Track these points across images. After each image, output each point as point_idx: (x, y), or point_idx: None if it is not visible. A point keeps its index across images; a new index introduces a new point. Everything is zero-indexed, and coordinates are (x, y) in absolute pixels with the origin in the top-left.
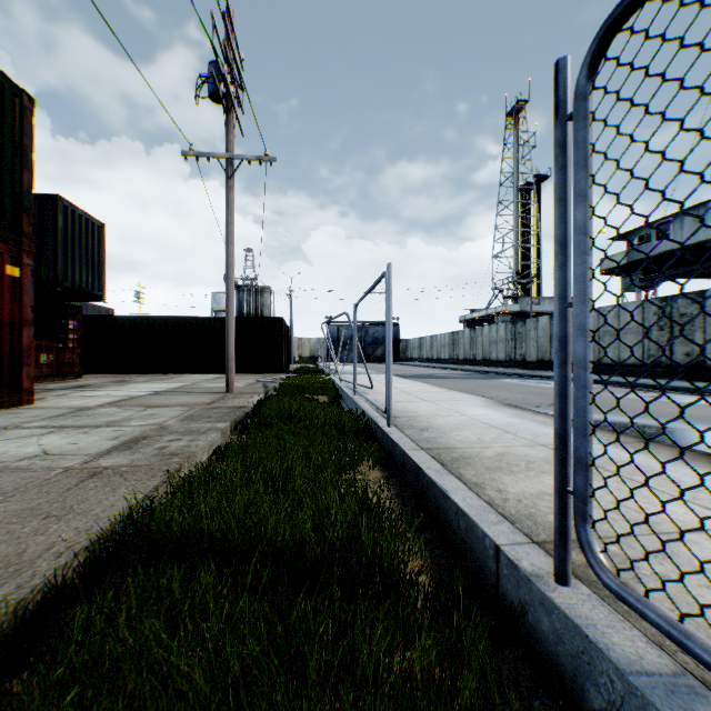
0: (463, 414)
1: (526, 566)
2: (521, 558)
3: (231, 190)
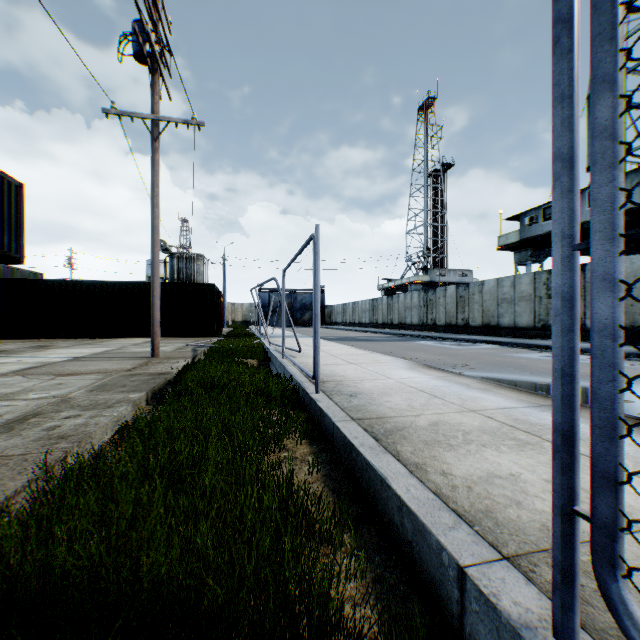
0: (389, 378)
1: (507, 606)
2: (497, 590)
3: (157, 152)
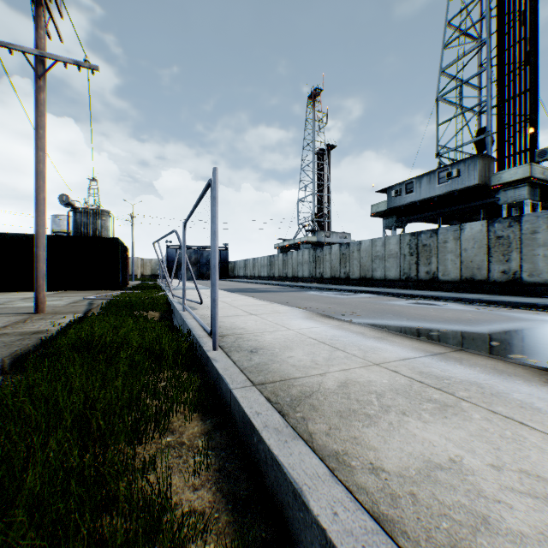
0: (289, 328)
1: None
2: None
3: (42, 91)
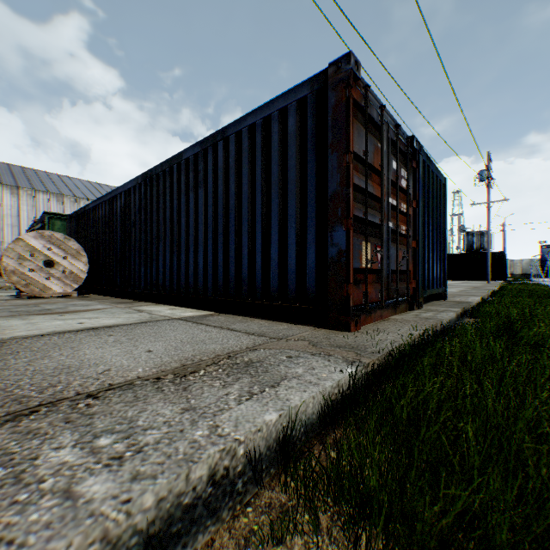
0: None
1: None
2: None
3: (488, 213)
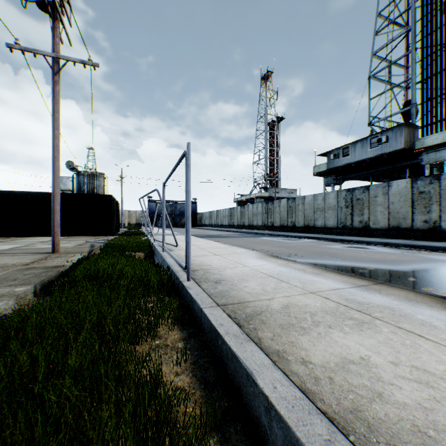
0: (245, 266)
1: None
2: None
3: (58, 84)
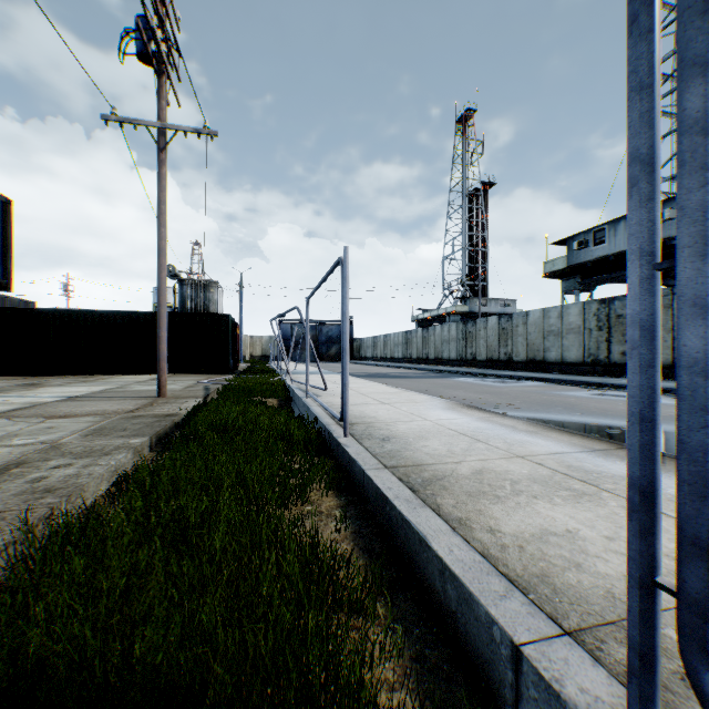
0: (426, 419)
1: (573, 694)
2: (560, 674)
3: (164, 164)
